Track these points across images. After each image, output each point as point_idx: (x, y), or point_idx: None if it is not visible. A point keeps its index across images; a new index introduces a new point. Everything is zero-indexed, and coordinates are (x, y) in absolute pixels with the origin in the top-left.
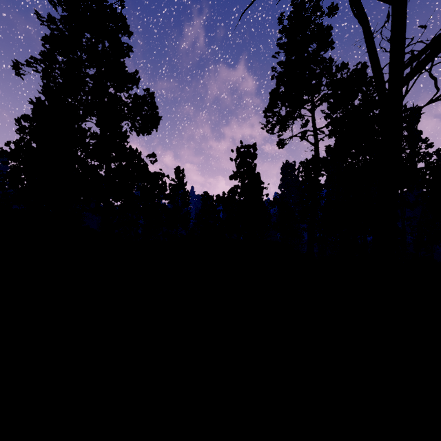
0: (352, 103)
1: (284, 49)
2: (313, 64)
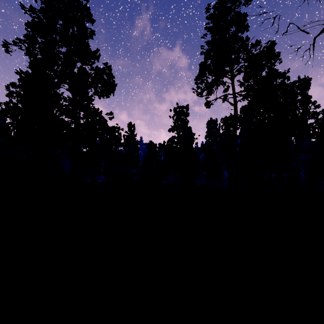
0: (260, 75)
1: (211, 31)
2: (233, 42)
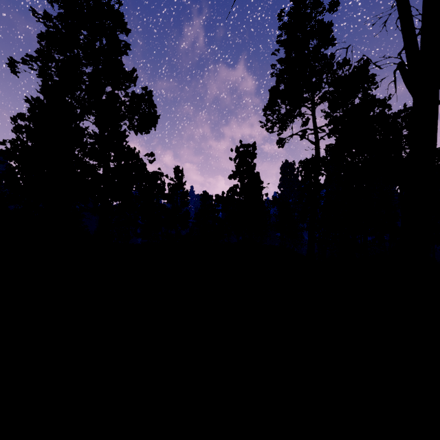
0: (352, 102)
1: (284, 46)
2: (314, 61)
